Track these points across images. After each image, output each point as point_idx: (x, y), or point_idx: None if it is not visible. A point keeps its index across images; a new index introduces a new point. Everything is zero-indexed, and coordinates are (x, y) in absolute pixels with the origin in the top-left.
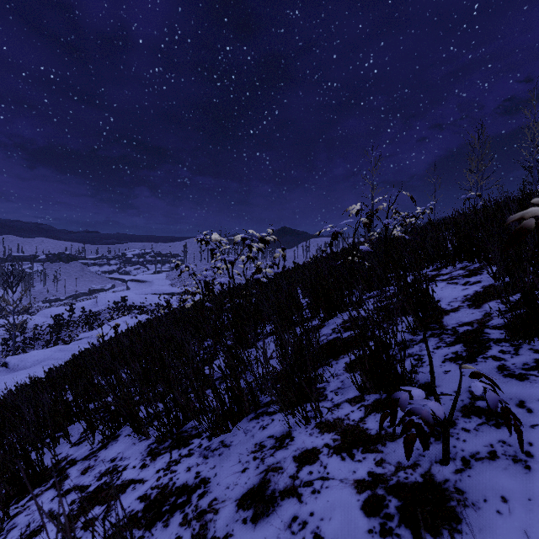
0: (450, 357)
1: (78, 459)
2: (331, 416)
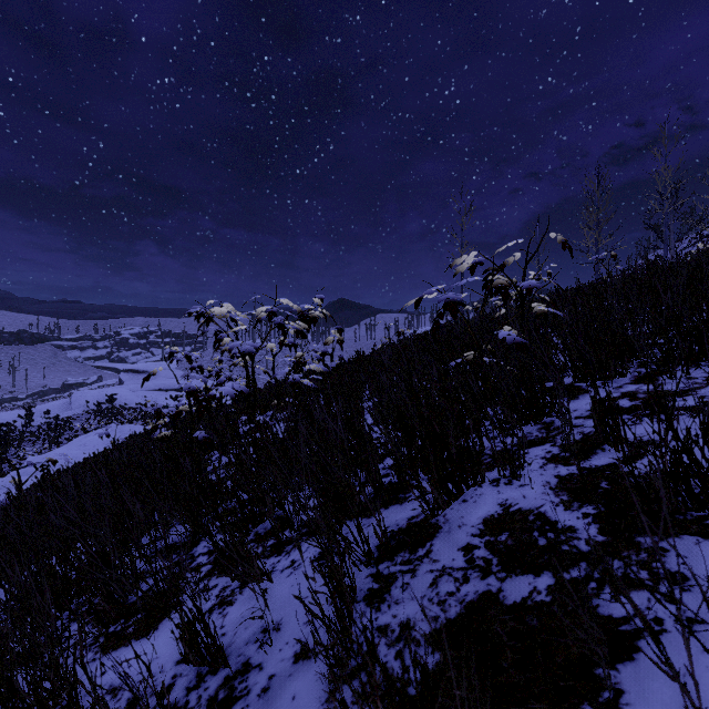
0: None
1: None
2: None
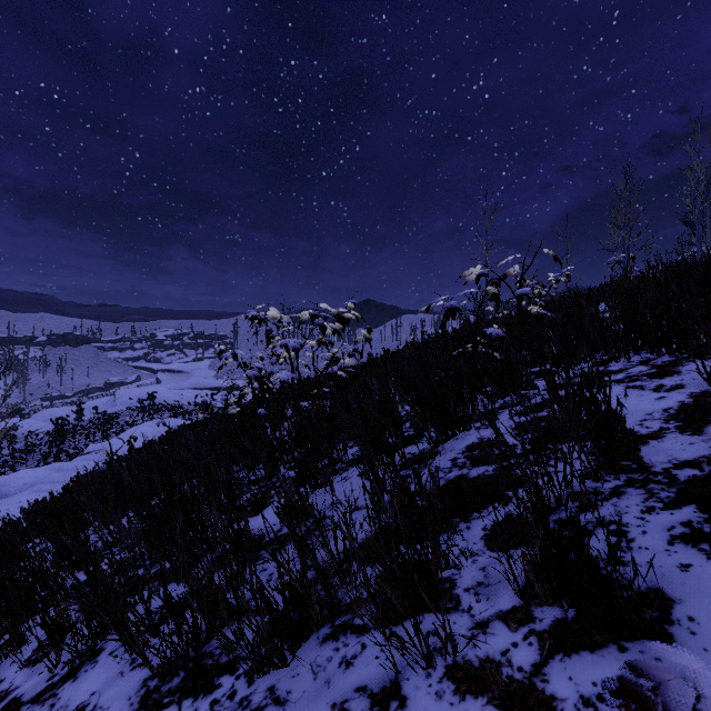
0: (682, 533)
1: (25, 700)
2: (474, 652)
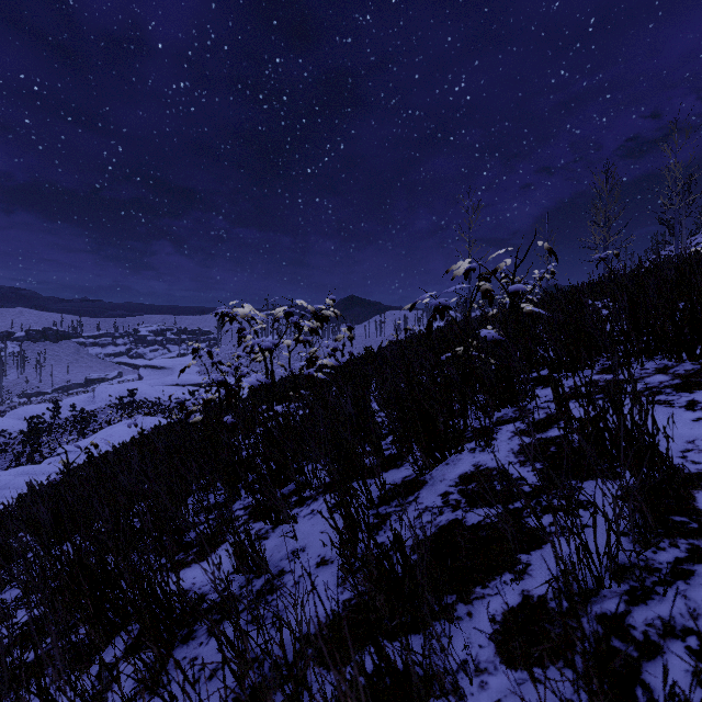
0: None
1: None
2: None
